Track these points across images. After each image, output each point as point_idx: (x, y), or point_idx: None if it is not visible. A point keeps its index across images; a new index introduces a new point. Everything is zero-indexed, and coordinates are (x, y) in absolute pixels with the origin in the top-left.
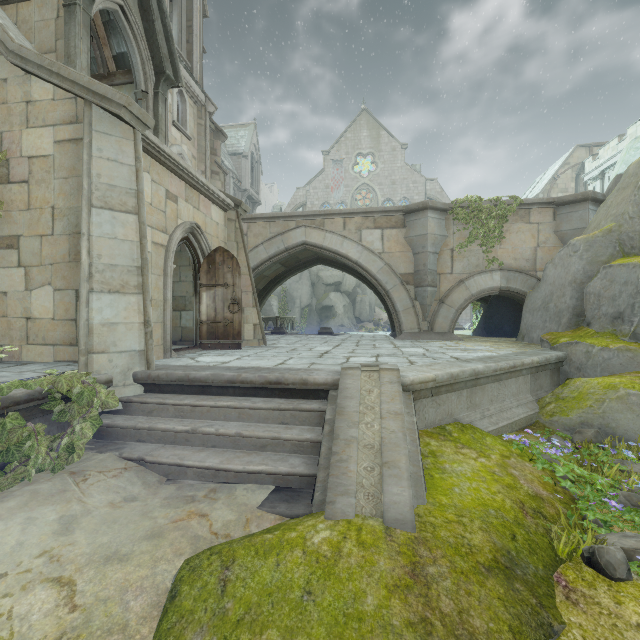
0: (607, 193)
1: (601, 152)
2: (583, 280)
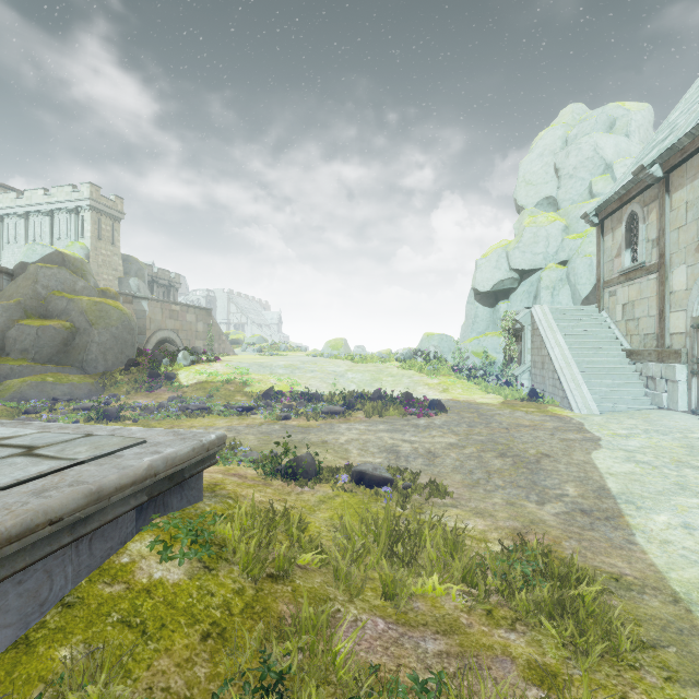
0: (16, 270)
1: (1, 197)
2: (5, 329)
